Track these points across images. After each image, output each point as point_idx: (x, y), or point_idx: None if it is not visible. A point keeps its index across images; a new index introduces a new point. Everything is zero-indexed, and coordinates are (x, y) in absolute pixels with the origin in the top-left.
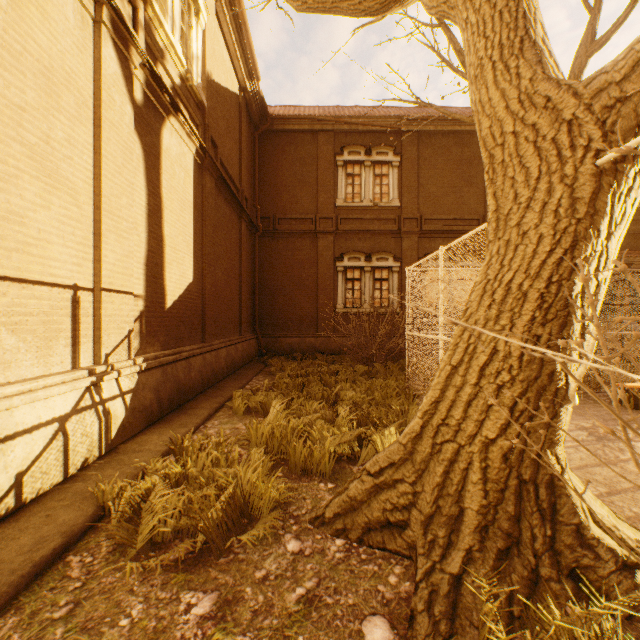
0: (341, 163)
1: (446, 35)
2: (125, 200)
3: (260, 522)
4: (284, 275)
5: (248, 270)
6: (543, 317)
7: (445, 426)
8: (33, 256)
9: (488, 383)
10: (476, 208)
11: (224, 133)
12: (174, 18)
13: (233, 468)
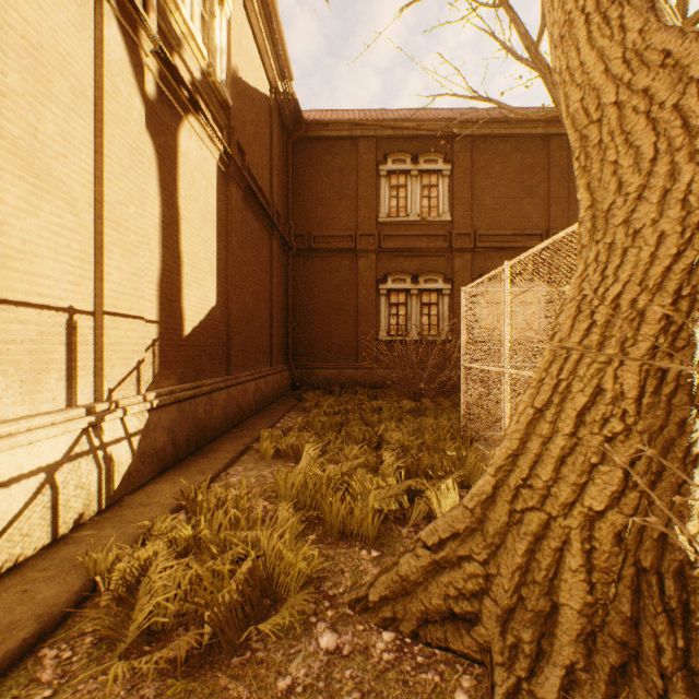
0: (384, 173)
1: (508, 16)
2: (133, 209)
3: (286, 605)
4: (320, 299)
5: (280, 294)
6: (670, 344)
7: (527, 488)
8: (16, 272)
9: (590, 434)
10: (538, 222)
11: (253, 139)
12: (193, 3)
13: (255, 531)
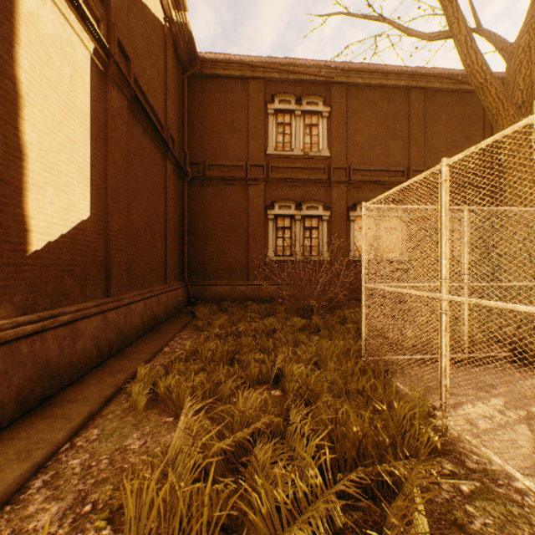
0: (272, 111)
1: None
2: None
3: None
4: (214, 222)
5: (176, 216)
6: None
7: None
8: None
9: None
10: (401, 160)
11: (143, 54)
12: None
13: None
